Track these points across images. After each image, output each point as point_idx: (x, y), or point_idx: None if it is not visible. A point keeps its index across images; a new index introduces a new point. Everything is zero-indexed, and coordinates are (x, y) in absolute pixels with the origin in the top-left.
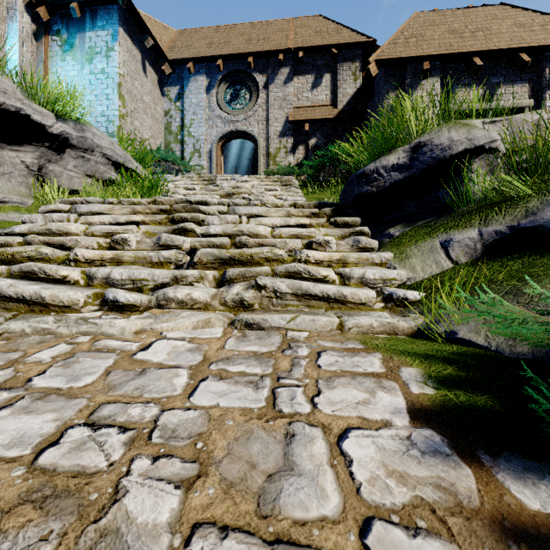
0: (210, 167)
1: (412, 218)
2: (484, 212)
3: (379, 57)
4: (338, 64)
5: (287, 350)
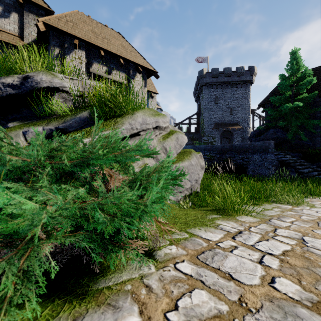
0: None
1: (26, 119)
2: (50, 119)
3: (46, 21)
4: (24, 10)
5: None
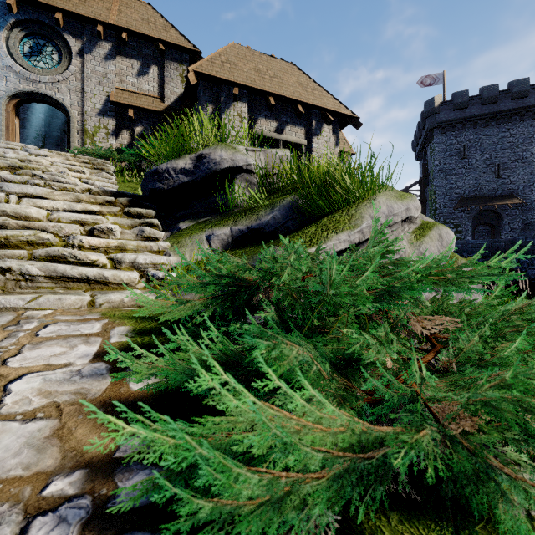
0: None
1: (198, 215)
2: (237, 215)
3: (198, 69)
4: (165, 60)
5: (11, 326)
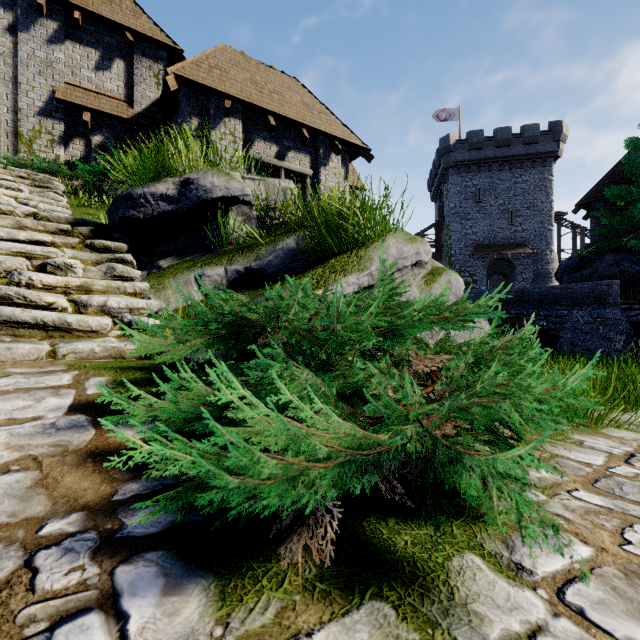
0: None
1: (184, 252)
2: (232, 254)
3: (179, 72)
4: (135, 54)
5: None
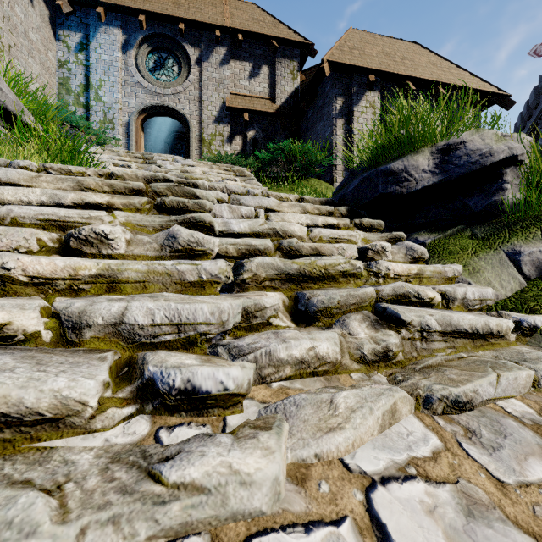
0: (128, 143)
1: (437, 225)
2: (540, 225)
3: (331, 58)
4: (276, 58)
5: None
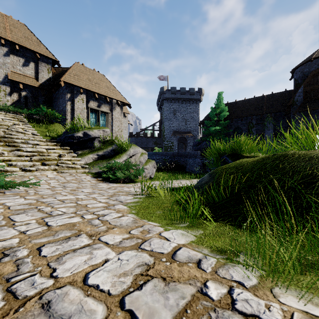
0: None
1: (83, 149)
2: (97, 151)
3: (65, 79)
4: (39, 61)
5: (72, 174)
